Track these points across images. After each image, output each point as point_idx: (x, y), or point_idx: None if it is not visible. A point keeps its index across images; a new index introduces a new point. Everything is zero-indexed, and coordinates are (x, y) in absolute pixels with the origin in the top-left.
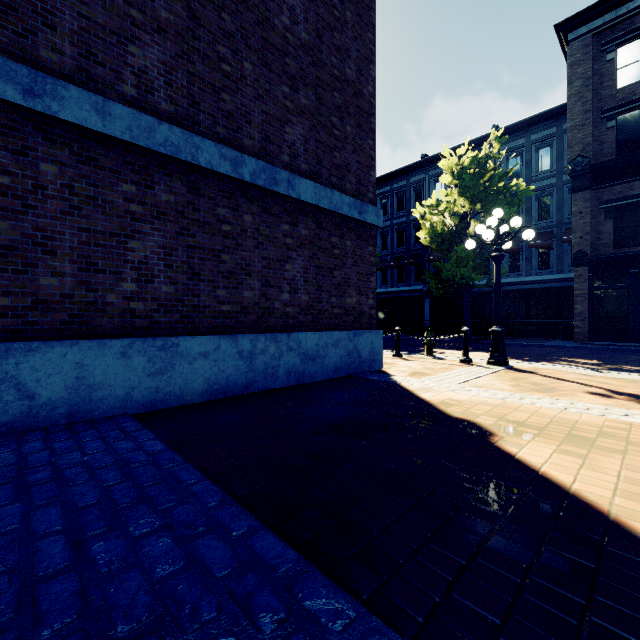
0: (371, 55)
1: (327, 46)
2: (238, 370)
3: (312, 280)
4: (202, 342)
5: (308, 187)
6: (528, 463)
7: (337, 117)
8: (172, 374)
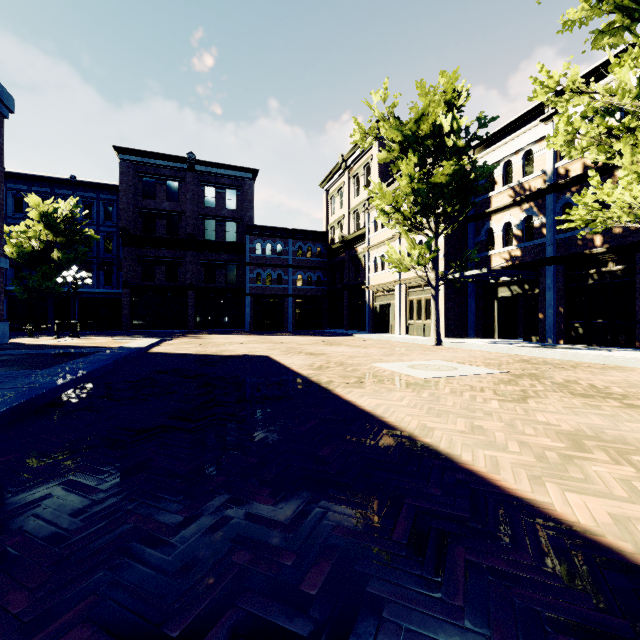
0: (2, 179)
1: None
2: None
3: None
4: None
5: None
6: (81, 345)
7: None
8: None
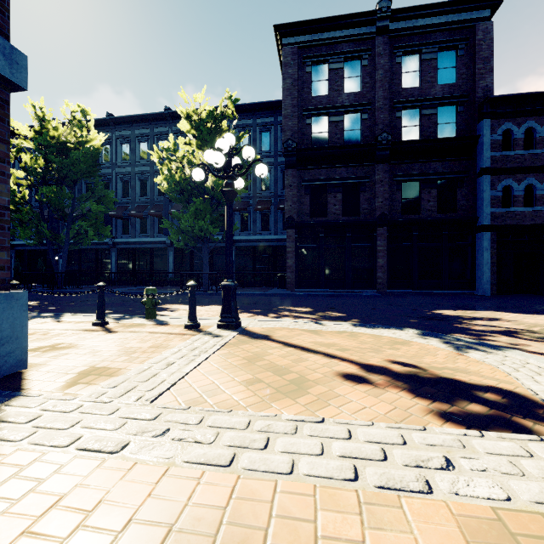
0: None
1: None
2: None
3: None
4: None
5: None
6: None
7: None
8: None
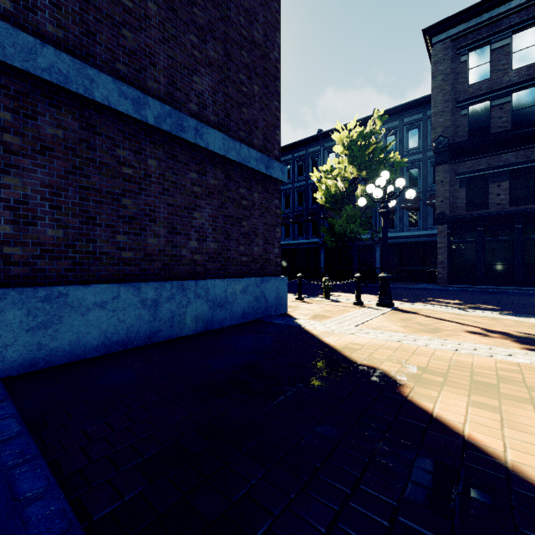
0: (277, 23)
1: (235, 5)
2: (141, 319)
3: (221, 229)
4: (97, 291)
5: (216, 138)
6: (447, 422)
7: (245, 75)
8: (59, 327)
